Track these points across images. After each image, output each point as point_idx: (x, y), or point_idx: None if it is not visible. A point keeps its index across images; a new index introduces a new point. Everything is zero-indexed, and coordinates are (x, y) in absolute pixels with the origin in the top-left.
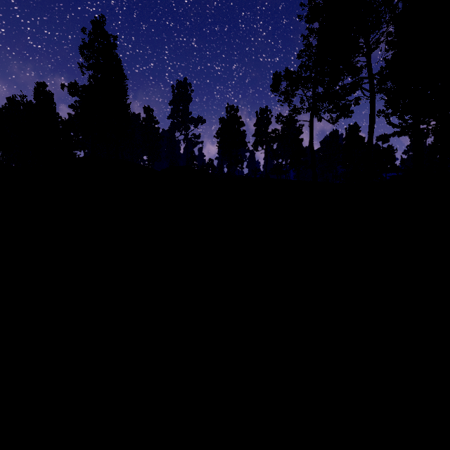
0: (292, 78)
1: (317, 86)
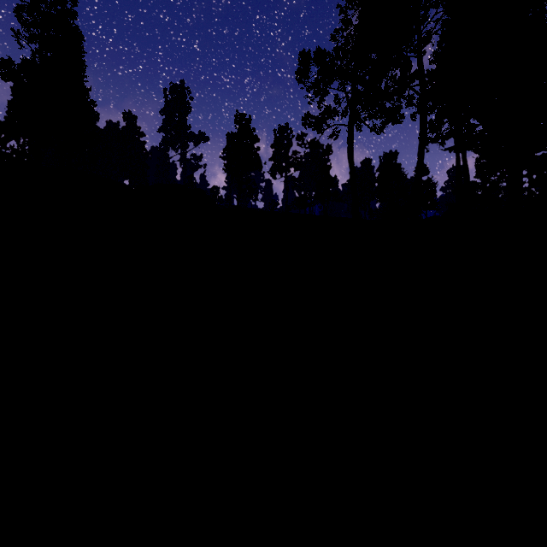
0: (325, 62)
1: (356, 82)
